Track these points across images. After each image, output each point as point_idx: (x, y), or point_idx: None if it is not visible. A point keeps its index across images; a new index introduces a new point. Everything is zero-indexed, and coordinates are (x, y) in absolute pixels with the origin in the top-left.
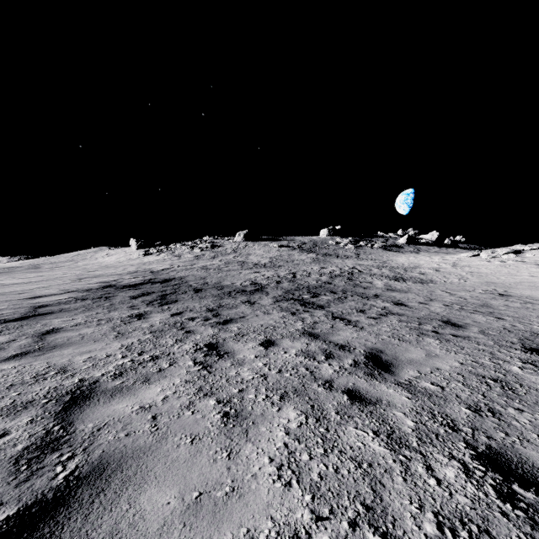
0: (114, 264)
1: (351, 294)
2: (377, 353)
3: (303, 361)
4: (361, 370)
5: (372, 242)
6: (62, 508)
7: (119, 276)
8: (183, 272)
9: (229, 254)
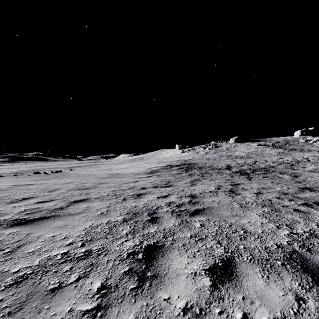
0: (169, 157)
1: (276, 172)
2: (241, 183)
3: (216, 182)
4: (228, 184)
5: None
6: (171, 186)
7: (172, 162)
8: (197, 160)
9: (224, 151)
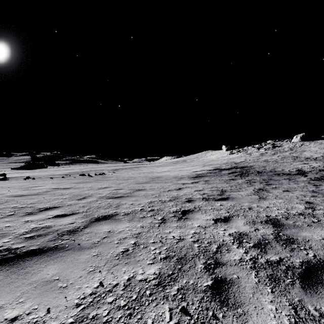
0: (215, 159)
1: None
2: None
3: (297, 196)
4: (323, 200)
5: None
6: (228, 198)
7: (220, 165)
8: (252, 163)
9: (286, 152)
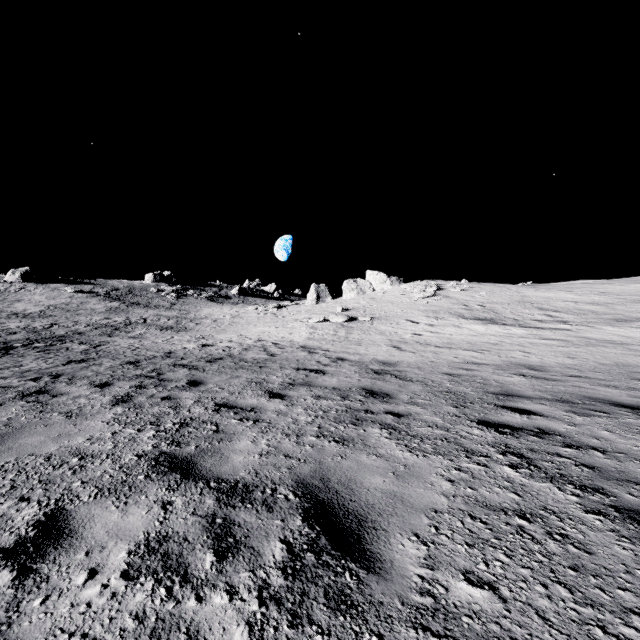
0: None
1: (77, 341)
2: None
3: None
4: None
5: (202, 292)
6: None
7: None
8: None
9: None
